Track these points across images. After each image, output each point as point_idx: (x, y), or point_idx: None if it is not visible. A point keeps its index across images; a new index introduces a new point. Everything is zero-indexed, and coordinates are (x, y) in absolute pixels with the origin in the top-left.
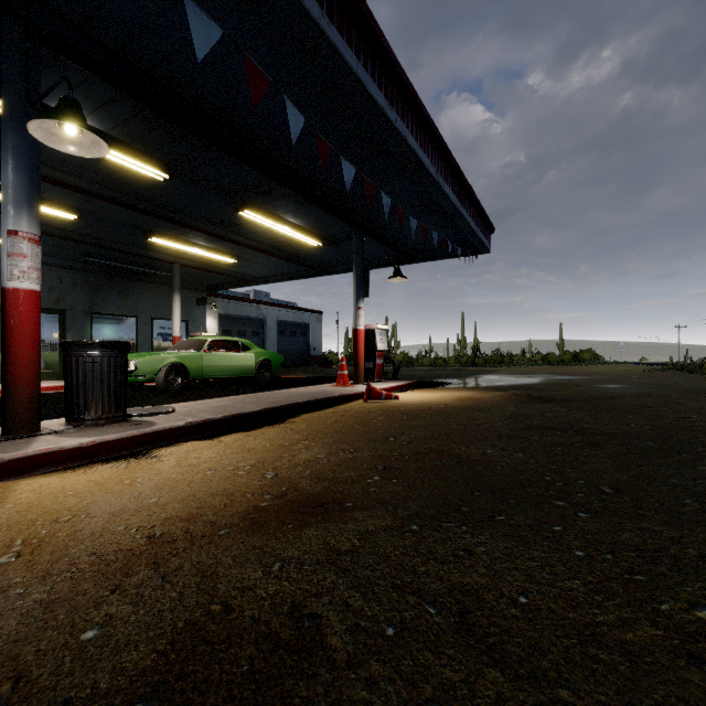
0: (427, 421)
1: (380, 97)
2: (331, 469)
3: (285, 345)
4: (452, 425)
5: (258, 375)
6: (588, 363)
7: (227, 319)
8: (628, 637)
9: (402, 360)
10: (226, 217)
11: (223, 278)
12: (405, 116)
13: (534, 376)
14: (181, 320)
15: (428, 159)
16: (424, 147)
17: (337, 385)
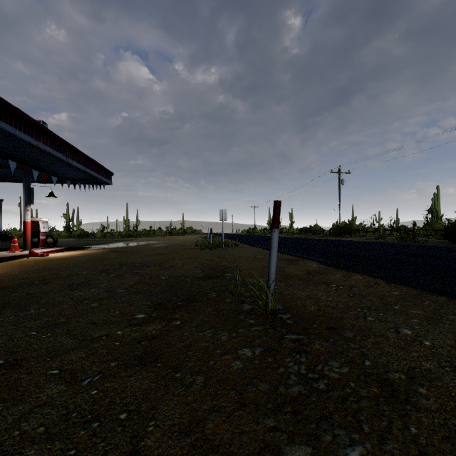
0: (53, 262)
1: (28, 138)
2: None
3: None
4: (63, 262)
5: None
6: (189, 234)
7: None
8: (47, 276)
9: (79, 234)
10: None
11: None
12: (45, 140)
13: (143, 242)
14: None
15: (61, 154)
16: (58, 149)
17: (10, 251)
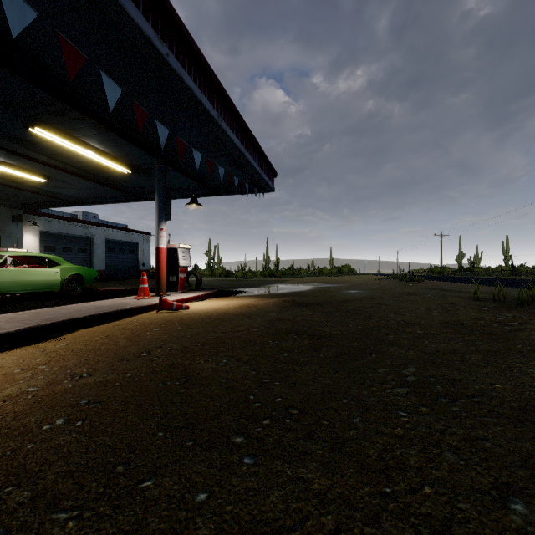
0: (196, 331)
1: (145, 25)
2: (20, 410)
3: (114, 261)
4: (216, 333)
5: (68, 289)
6: (346, 274)
7: (51, 236)
8: None
9: (221, 273)
10: (20, 134)
11: (40, 197)
12: (181, 56)
13: (308, 285)
14: None
15: (209, 102)
16: (204, 90)
17: (137, 297)
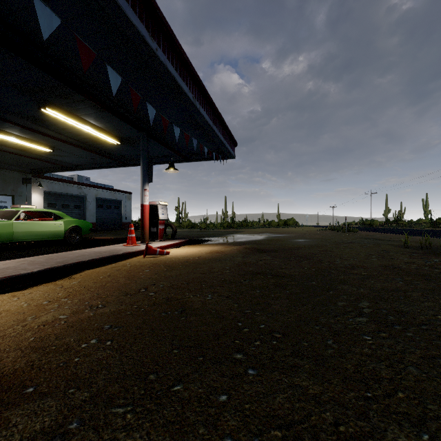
0: (179, 272)
1: (140, 26)
2: (59, 332)
3: (102, 215)
4: (196, 274)
5: (69, 238)
6: (291, 226)
7: (52, 195)
8: None
9: (188, 225)
10: (33, 113)
11: (45, 164)
12: (166, 50)
13: (261, 235)
14: (7, 195)
15: (186, 86)
16: (183, 77)
17: (126, 245)
